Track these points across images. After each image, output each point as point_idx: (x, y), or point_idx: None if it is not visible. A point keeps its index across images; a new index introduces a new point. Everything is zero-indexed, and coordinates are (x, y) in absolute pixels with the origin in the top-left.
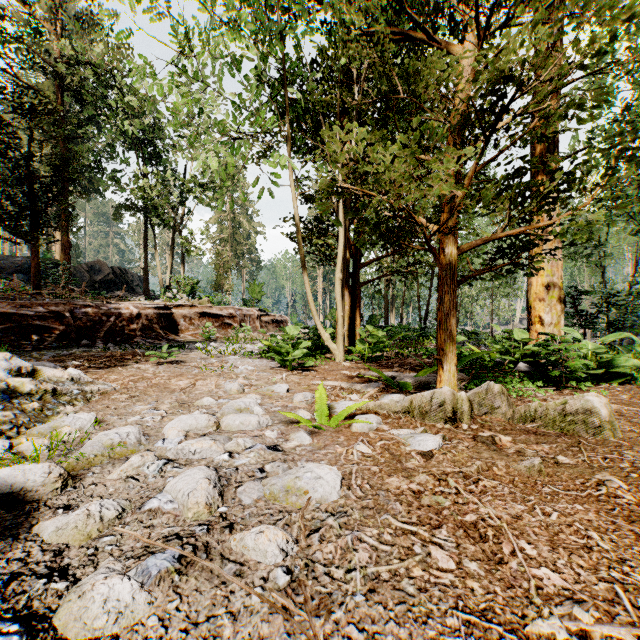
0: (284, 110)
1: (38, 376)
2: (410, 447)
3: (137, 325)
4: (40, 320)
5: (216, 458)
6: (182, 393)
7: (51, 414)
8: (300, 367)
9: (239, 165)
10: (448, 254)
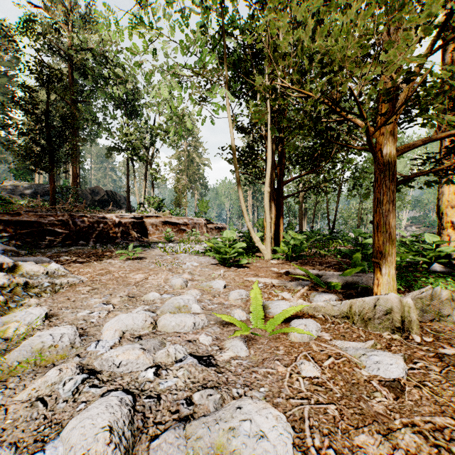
0: (223, 57)
1: (18, 270)
2: (366, 371)
3: (118, 230)
4: (51, 226)
5: (141, 374)
6: (134, 287)
7: (16, 306)
8: (235, 264)
9: (192, 117)
10: (387, 154)
